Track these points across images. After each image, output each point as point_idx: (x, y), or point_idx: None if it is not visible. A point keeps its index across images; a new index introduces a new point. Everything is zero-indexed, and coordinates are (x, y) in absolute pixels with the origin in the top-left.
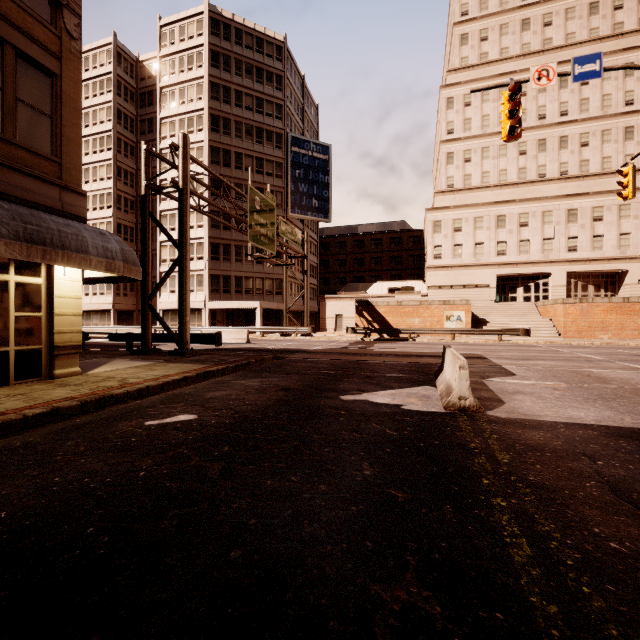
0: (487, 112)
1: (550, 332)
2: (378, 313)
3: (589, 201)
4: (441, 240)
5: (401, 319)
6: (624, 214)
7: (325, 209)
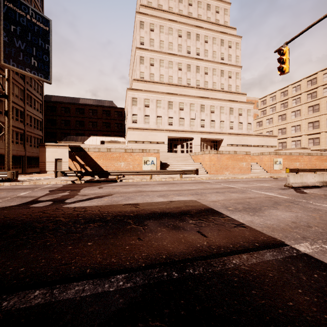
0: (162, 39)
1: (202, 171)
2: (90, 158)
3: (209, 102)
4: (137, 111)
5: (110, 163)
6: (222, 111)
7: (45, 71)
